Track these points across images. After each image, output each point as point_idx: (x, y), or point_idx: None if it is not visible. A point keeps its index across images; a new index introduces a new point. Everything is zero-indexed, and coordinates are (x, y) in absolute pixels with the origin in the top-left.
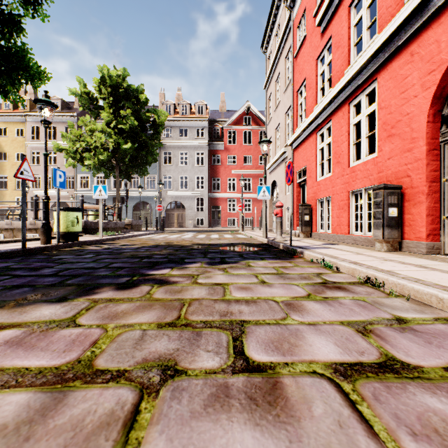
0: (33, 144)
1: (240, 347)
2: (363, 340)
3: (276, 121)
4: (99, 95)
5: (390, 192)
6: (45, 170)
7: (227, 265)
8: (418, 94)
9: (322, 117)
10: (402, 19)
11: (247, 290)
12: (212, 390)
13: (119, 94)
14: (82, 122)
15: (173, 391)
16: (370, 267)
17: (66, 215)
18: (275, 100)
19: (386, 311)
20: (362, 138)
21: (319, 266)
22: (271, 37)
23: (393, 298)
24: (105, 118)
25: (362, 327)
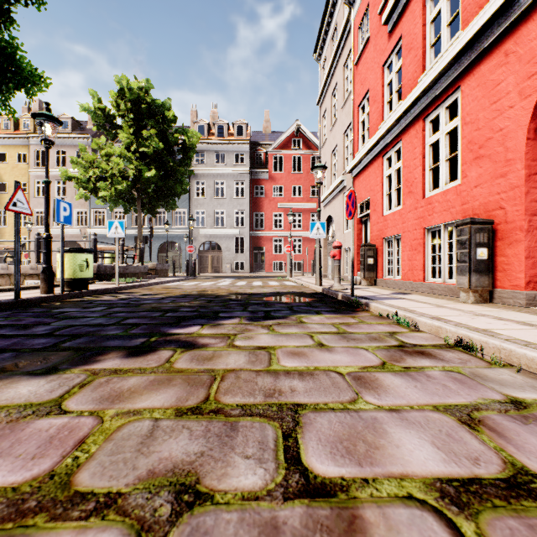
0: (37, 172)
1: (294, 450)
2: (473, 437)
3: (332, 143)
4: (117, 112)
5: (478, 229)
6: (46, 201)
7: (273, 321)
8: (514, 104)
9: (390, 137)
10: (495, 9)
11: (300, 356)
12: (252, 535)
13: (141, 110)
14: (96, 144)
15: (189, 536)
16: (459, 324)
17: (72, 258)
18: (331, 118)
19: (494, 389)
20: (441, 161)
21: (391, 322)
22: (326, 41)
23: (498, 369)
24: (124, 140)
25: (467, 416)
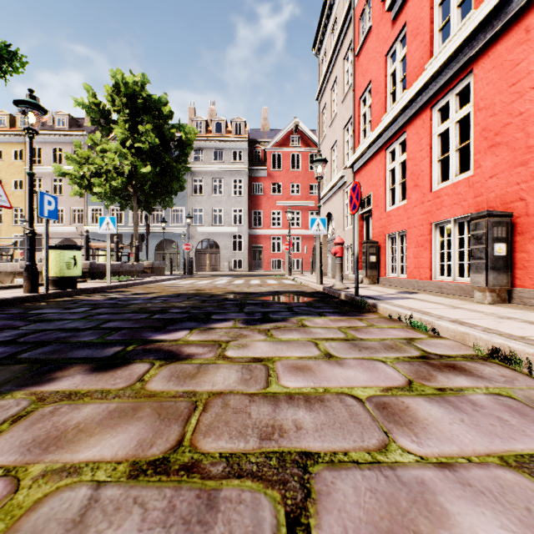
0: (34, 169)
1: None
2: None
3: (332, 138)
4: (112, 107)
5: (496, 222)
6: (30, 194)
7: (272, 325)
8: None
9: (393, 129)
10: None
11: (305, 372)
12: None
13: (137, 105)
14: (91, 140)
15: None
16: (488, 329)
17: (59, 255)
18: (330, 113)
19: None
20: (451, 151)
21: (404, 326)
22: (326, 35)
23: None
24: (119, 135)
25: None
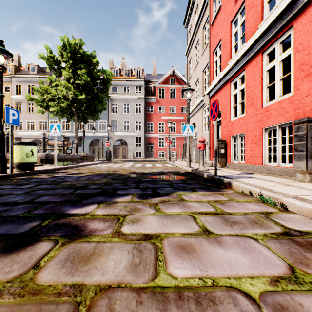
0: (16, 98)
1: None
2: None
3: (195, 78)
4: (62, 59)
5: None
6: (1, 109)
7: (159, 199)
8: None
9: (236, 68)
10: None
11: (189, 253)
12: None
13: (77, 58)
14: (49, 79)
15: None
16: None
17: (21, 149)
18: (194, 62)
19: None
20: (276, 81)
21: (256, 200)
22: (191, 15)
23: None
24: (65, 76)
25: None
